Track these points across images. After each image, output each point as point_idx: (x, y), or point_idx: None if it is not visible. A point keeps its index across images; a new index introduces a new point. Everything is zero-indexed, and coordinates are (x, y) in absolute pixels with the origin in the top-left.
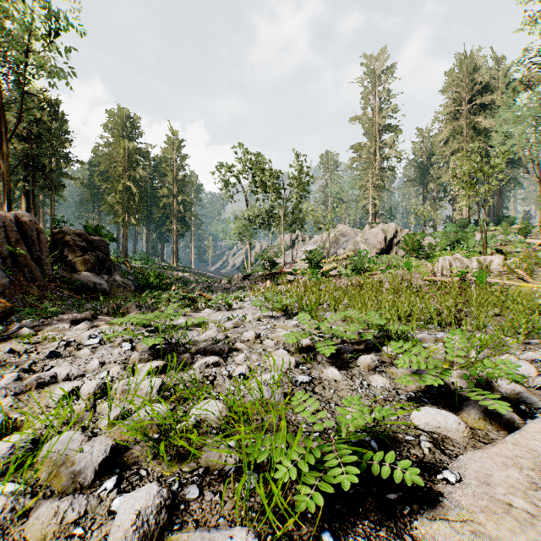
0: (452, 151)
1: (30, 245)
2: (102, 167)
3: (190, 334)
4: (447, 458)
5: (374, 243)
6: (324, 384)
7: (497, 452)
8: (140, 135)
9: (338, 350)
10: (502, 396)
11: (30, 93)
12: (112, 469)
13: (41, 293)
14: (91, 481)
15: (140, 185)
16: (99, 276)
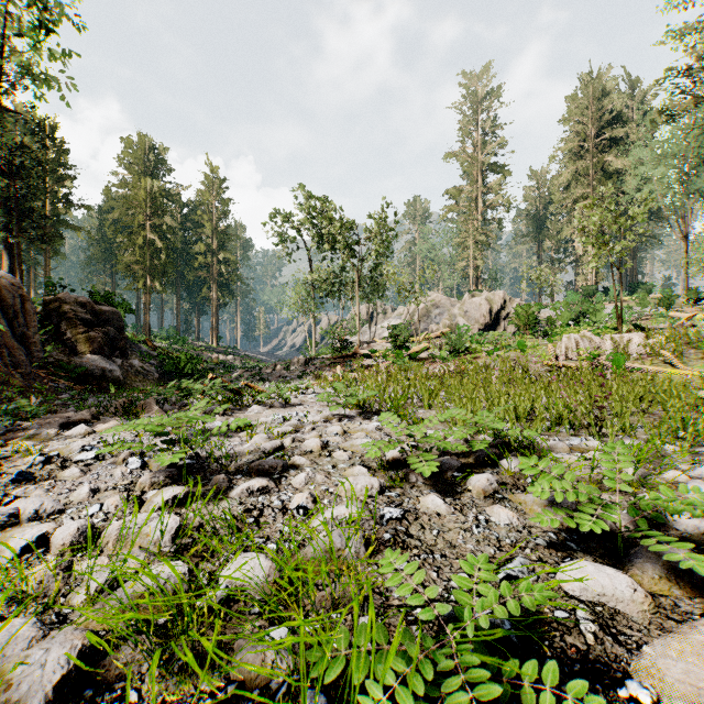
0: (575, 199)
1: (11, 318)
2: (116, 214)
3: (229, 442)
4: (625, 651)
5: (475, 317)
6: (422, 520)
7: (703, 642)
8: (168, 172)
9: (439, 466)
10: (681, 536)
11: (16, 112)
12: (79, 689)
13: (27, 384)
14: None
15: (168, 239)
16: (109, 360)
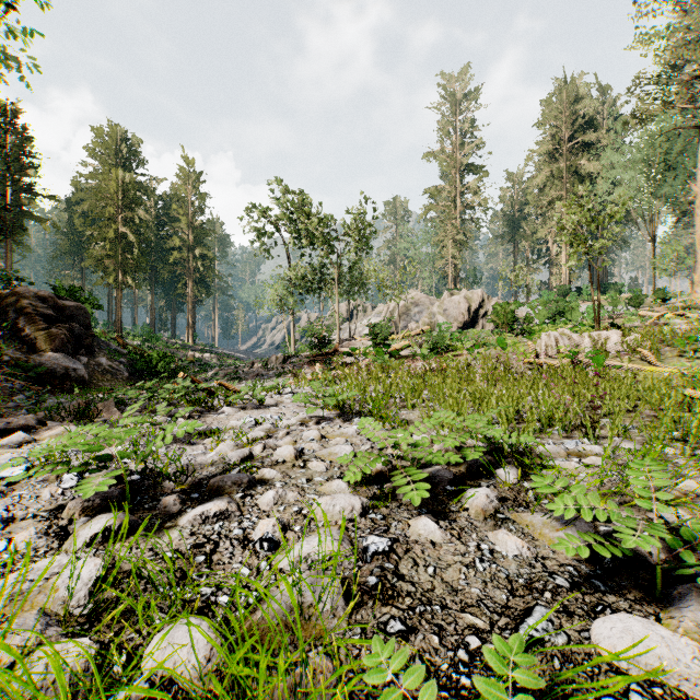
0: (550, 201)
1: None
2: (86, 206)
3: (191, 451)
4: None
5: (454, 315)
6: (414, 553)
7: None
8: (141, 164)
9: (429, 478)
10: None
11: None
12: None
13: None
14: None
15: (141, 233)
16: (73, 359)
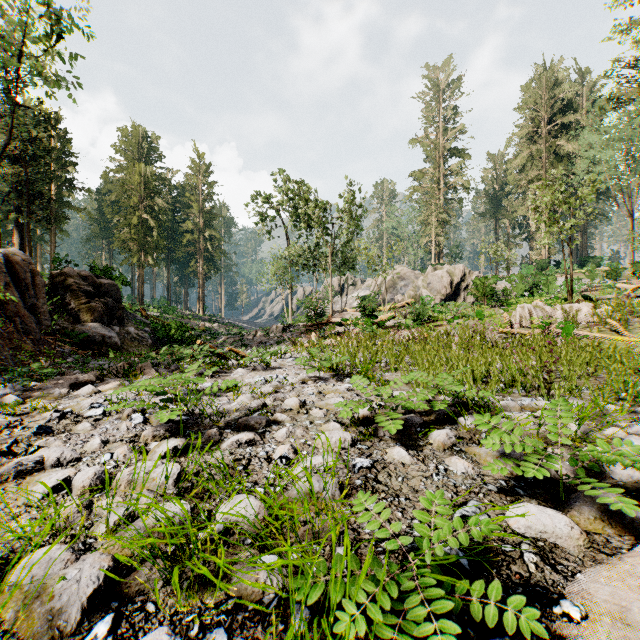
0: (529, 180)
1: (23, 290)
2: (113, 196)
3: (218, 401)
4: (561, 578)
5: (438, 288)
6: (389, 469)
7: (628, 571)
8: (159, 158)
9: (404, 422)
10: (616, 484)
11: (25, 106)
12: (107, 602)
13: (37, 349)
14: (76, 623)
15: (159, 218)
16: (108, 328)
